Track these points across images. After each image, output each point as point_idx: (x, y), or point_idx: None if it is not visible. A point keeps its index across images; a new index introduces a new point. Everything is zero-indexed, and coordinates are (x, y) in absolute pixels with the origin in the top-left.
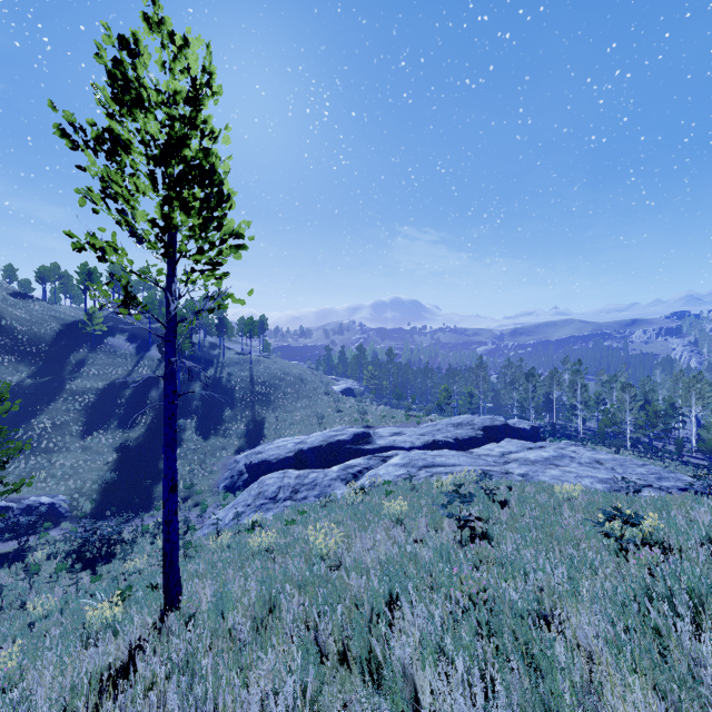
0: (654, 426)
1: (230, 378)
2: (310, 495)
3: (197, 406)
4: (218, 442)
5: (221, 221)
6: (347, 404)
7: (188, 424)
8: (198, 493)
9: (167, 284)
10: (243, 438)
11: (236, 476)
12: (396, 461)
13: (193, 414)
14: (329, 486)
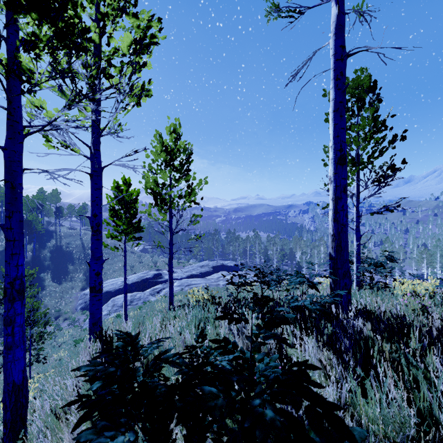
0: (283, 260)
1: (69, 246)
2: (139, 302)
3: (49, 265)
4: (68, 285)
5: (141, 228)
6: (145, 258)
7: (45, 276)
8: (65, 313)
9: (125, 242)
10: (83, 282)
11: (88, 302)
12: (175, 284)
13: (47, 270)
14: (147, 298)
